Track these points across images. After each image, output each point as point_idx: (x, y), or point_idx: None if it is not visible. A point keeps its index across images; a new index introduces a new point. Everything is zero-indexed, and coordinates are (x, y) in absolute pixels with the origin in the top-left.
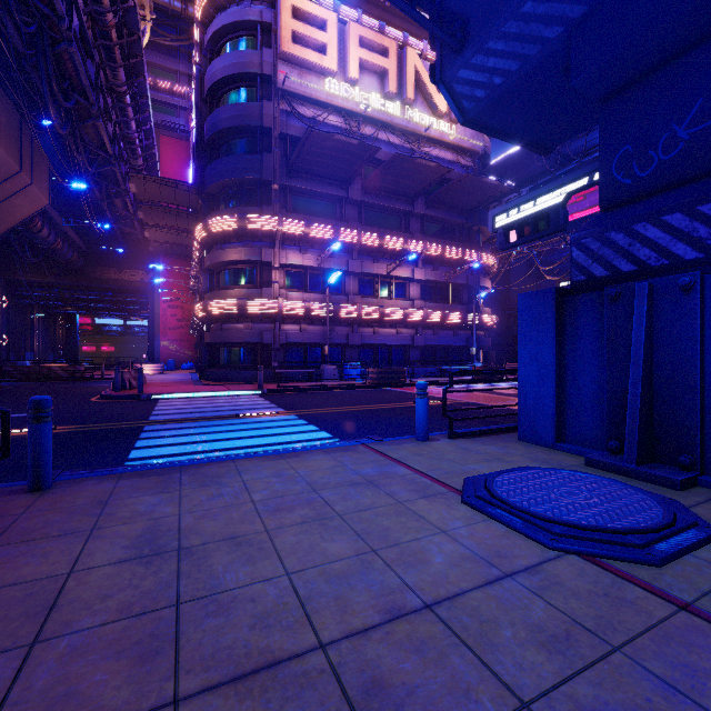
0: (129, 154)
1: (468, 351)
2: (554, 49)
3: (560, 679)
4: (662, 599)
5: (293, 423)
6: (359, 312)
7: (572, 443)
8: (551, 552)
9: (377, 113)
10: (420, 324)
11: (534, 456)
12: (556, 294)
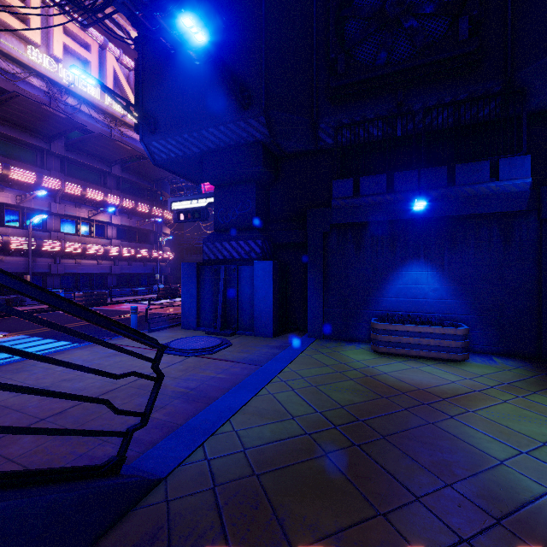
0: None
1: (154, 276)
2: (197, 156)
3: (184, 374)
4: (211, 359)
5: (30, 340)
6: (62, 247)
7: (203, 327)
8: (187, 357)
9: (80, 91)
10: (117, 258)
11: (188, 334)
12: (197, 265)
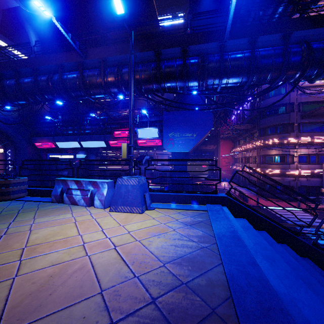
0: None
1: None
2: None
3: None
4: None
5: None
6: None
7: None
8: None
9: None
10: None
11: None
12: None
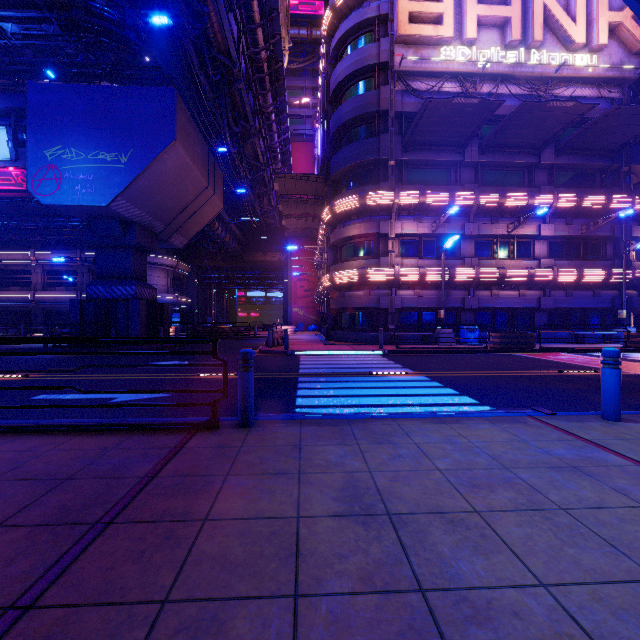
0: (272, 161)
1: (613, 314)
2: None
3: None
4: None
5: (428, 385)
6: (476, 275)
7: None
8: None
9: (496, 67)
10: (548, 285)
11: None
12: None
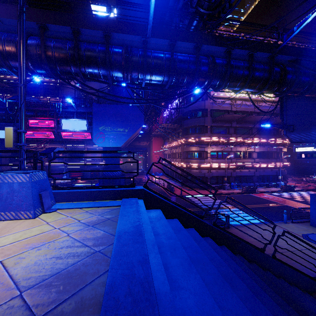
0: None
1: (276, 176)
2: None
3: None
4: None
5: (242, 212)
6: (236, 165)
7: None
8: None
9: (242, 97)
10: (258, 168)
11: (315, 230)
12: None
